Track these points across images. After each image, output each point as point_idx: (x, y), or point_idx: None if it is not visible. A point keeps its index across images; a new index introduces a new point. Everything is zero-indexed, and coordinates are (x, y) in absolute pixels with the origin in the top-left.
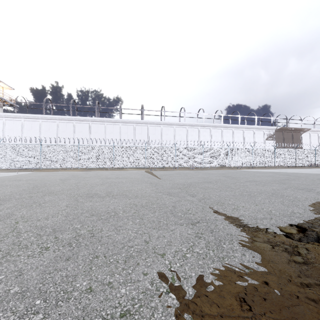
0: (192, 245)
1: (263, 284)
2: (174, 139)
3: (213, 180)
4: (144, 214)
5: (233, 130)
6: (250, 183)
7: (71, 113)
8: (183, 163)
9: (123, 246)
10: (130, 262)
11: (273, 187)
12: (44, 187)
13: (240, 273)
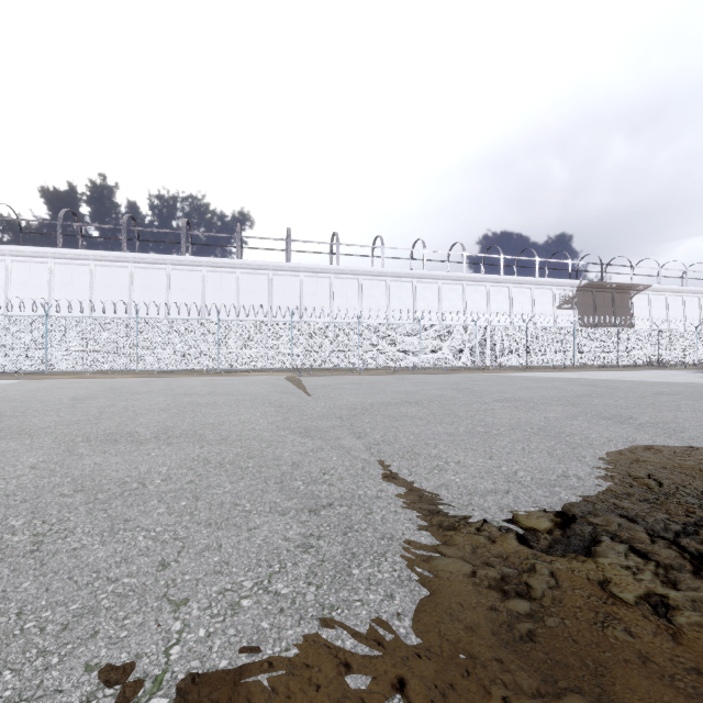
0: (275, 572)
1: (391, 690)
2: (360, 306)
3: (425, 397)
4: (210, 486)
5: (489, 288)
6: (504, 404)
7: (124, 246)
8: (376, 360)
9: (93, 580)
10: (76, 629)
11: (548, 413)
12: (16, 418)
13: (351, 654)
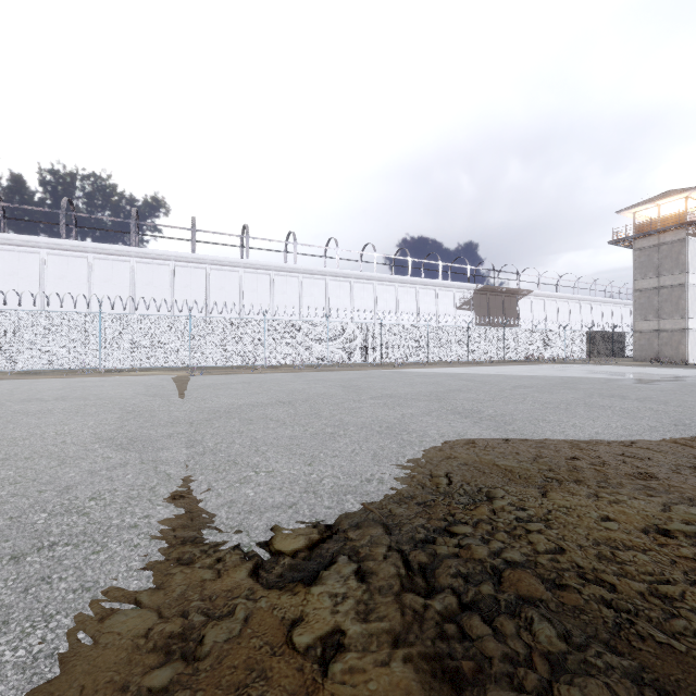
0: None
1: None
2: (272, 302)
3: (305, 396)
4: None
5: (398, 288)
6: (376, 401)
7: None
8: (283, 357)
9: None
10: None
11: (410, 409)
12: None
13: None
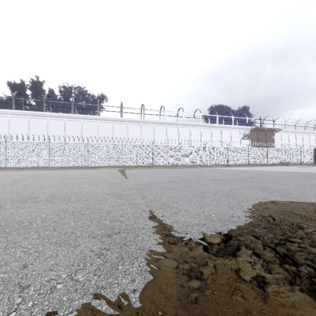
0: (80, 269)
1: None
2: (154, 137)
3: (179, 179)
4: (63, 224)
5: (211, 129)
6: (213, 182)
7: (44, 109)
8: (160, 162)
9: None
10: None
11: (232, 186)
12: None
13: (103, 314)
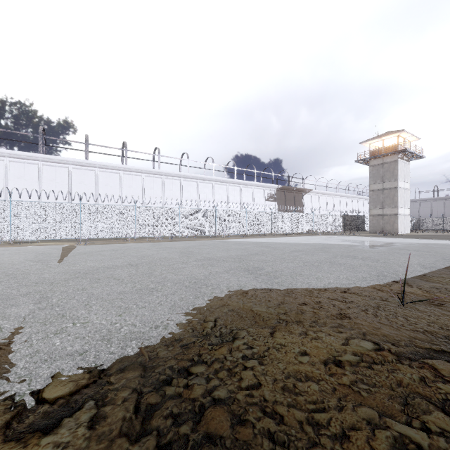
0: None
1: None
2: (143, 195)
3: (150, 260)
4: None
5: (228, 186)
6: (198, 263)
7: None
8: (148, 231)
9: None
10: None
11: (217, 268)
12: None
13: None
